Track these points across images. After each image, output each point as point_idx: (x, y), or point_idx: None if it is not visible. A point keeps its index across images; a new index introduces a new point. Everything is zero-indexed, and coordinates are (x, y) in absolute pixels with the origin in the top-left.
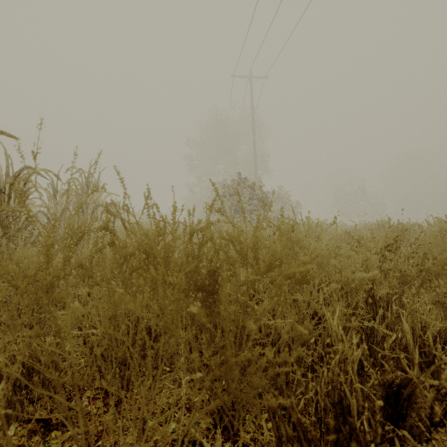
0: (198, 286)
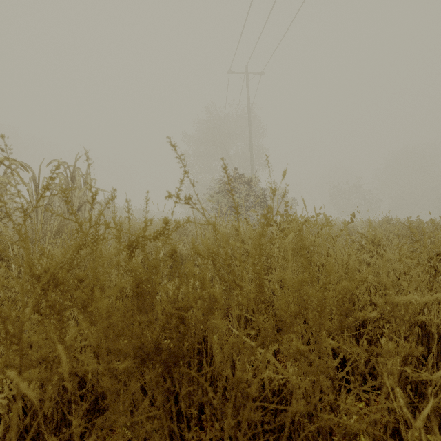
0: (142, 353)
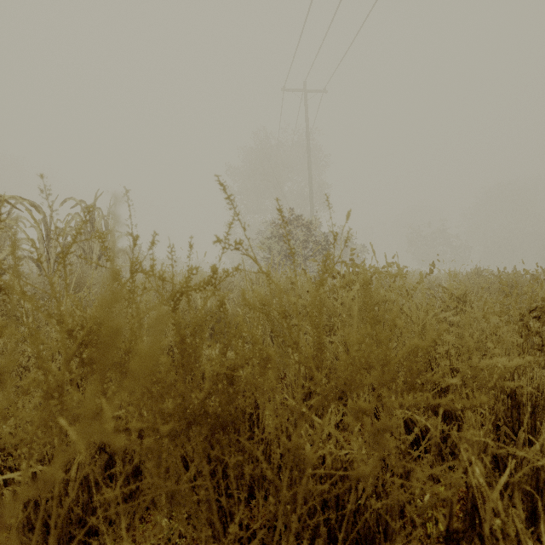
0: (188, 416)
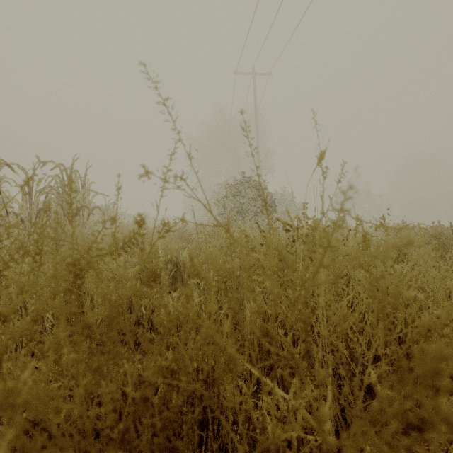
0: None
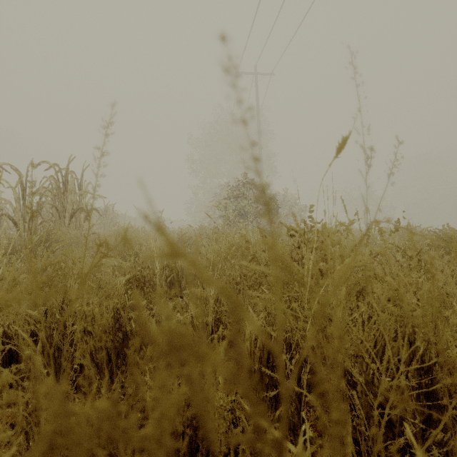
0: None
